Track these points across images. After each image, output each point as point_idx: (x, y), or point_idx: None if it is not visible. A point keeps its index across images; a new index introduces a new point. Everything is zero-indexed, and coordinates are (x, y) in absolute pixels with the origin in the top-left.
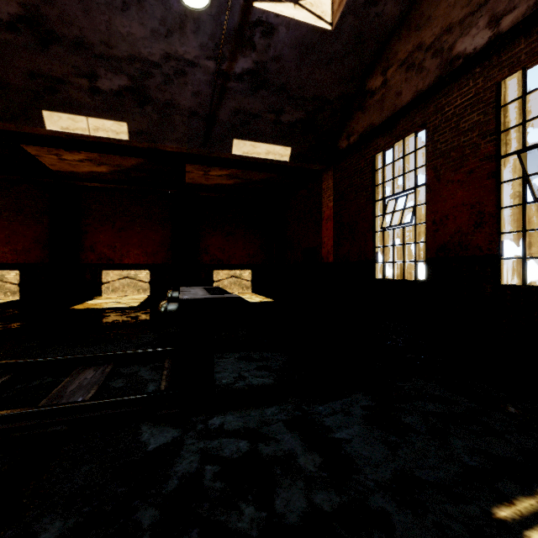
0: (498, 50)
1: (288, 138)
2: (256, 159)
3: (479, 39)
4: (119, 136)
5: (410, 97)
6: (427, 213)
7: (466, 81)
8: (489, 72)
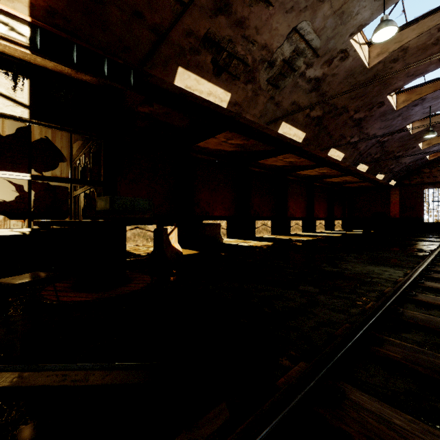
0: None
1: (397, 179)
2: (389, 184)
3: None
4: (381, 179)
5: None
6: None
7: None
8: None
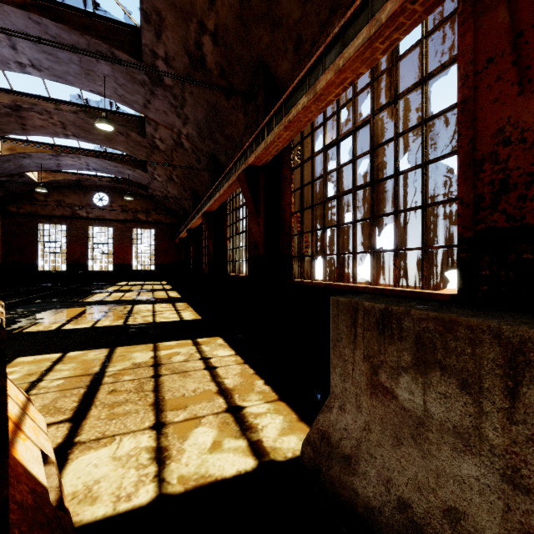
0: (89, 220)
1: None
2: None
3: (84, 214)
4: None
5: (60, 214)
6: (67, 251)
7: (81, 222)
8: (87, 223)
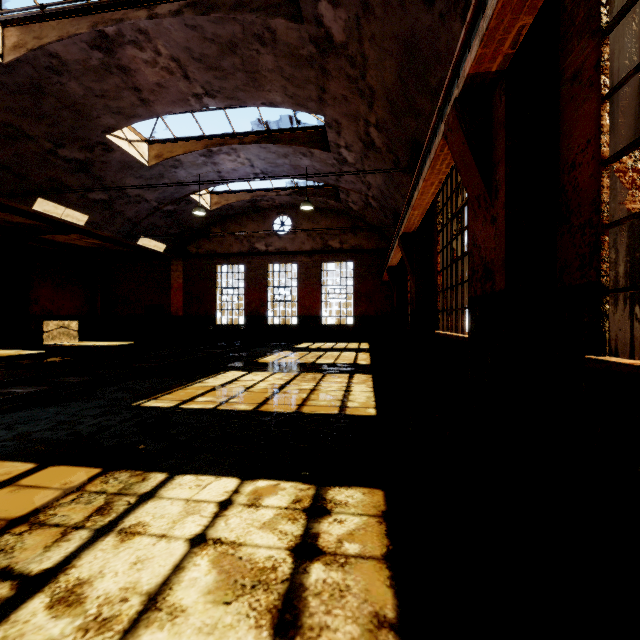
0: (268, 255)
1: (167, 240)
2: (146, 247)
3: (263, 248)
4: (79, 222)
5: (237, 251)
6: (245, 299)
7: (259, 258)
8: (266, 260)
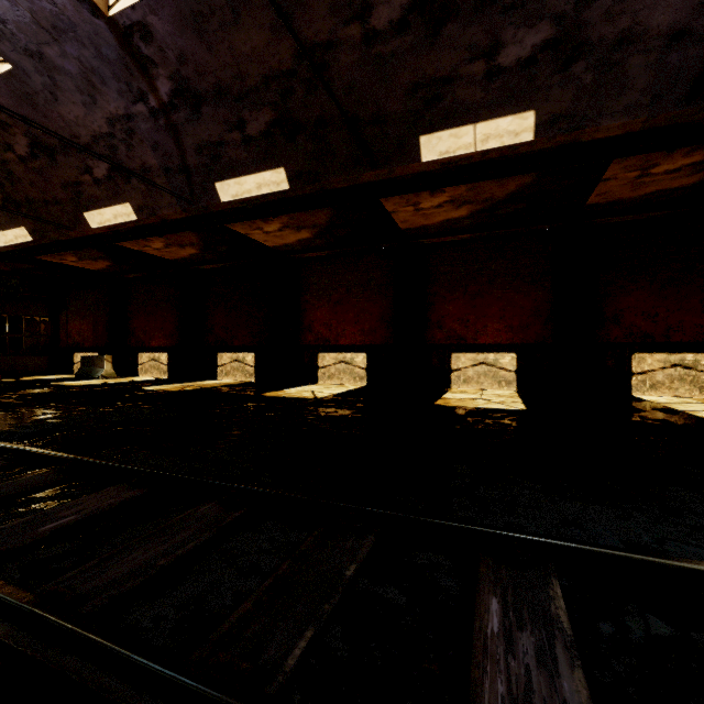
0: None
1: None
2: None
3: None
4: (518, 138)
5: None
6: None
7: None
8: None
